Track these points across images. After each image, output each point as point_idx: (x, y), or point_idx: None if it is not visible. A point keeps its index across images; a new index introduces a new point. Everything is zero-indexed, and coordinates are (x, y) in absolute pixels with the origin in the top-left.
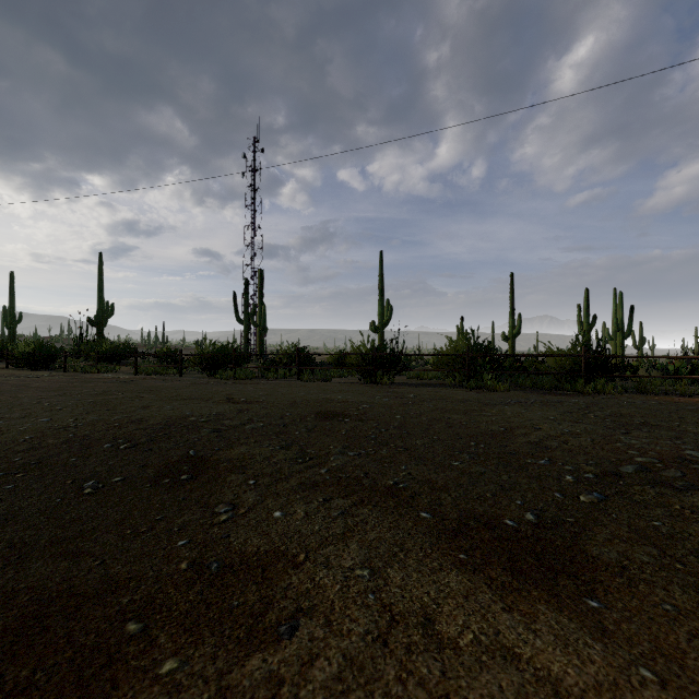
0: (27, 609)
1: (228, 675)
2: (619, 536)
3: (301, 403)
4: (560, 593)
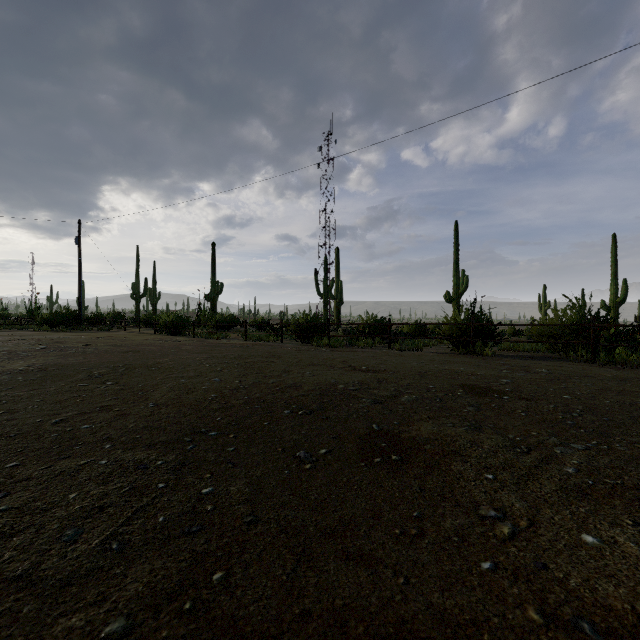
0: None
1: None
2: None
3: (429, 374)
4: None
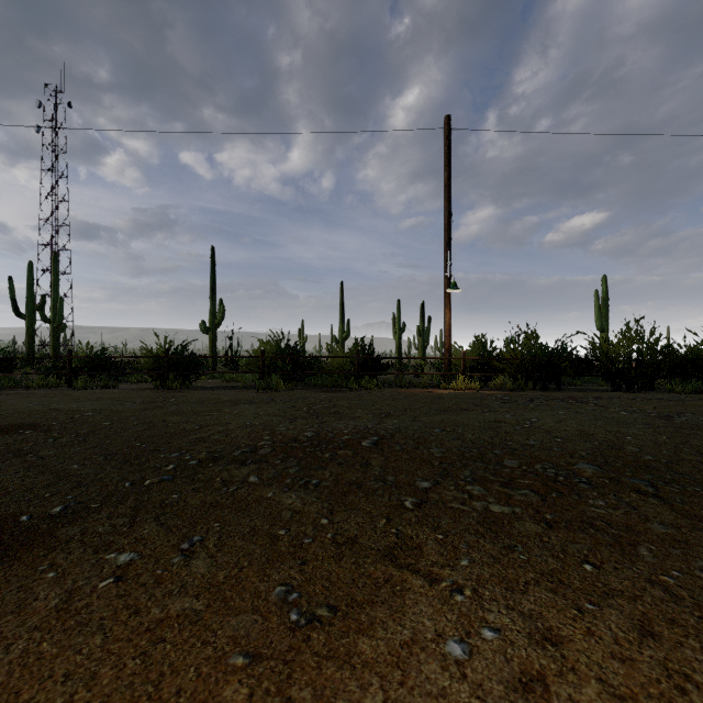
0: None
1: None
2: (115, 513)
3: (0, 416)
4: None
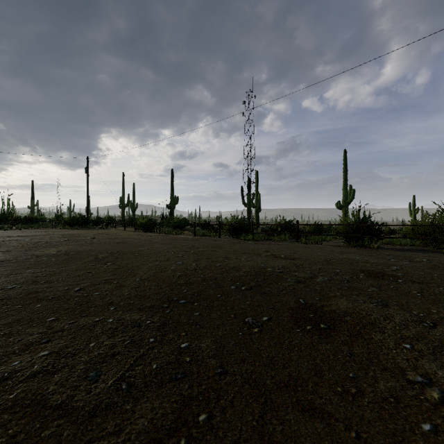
0: None
1: None
2: None
3: (333, 261)
4: None
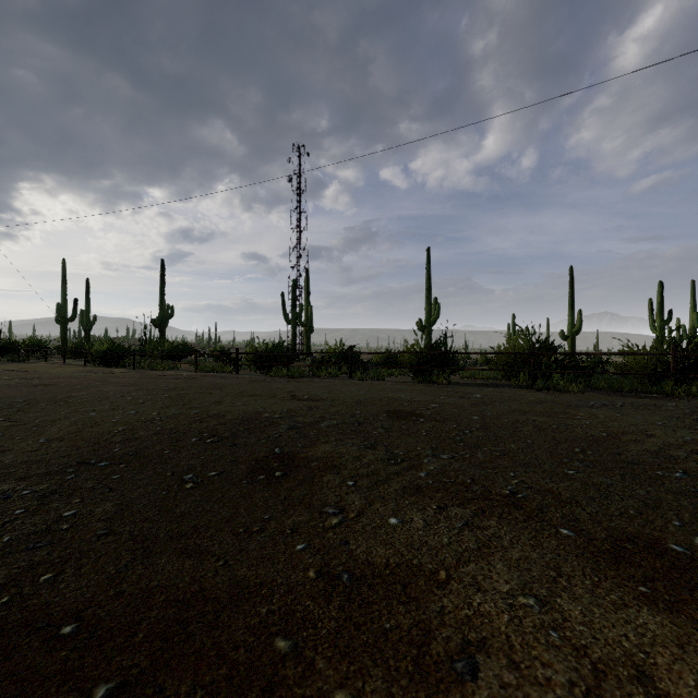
0: (167, 611)
1: None
2: None
3: (367, 401)
4: None
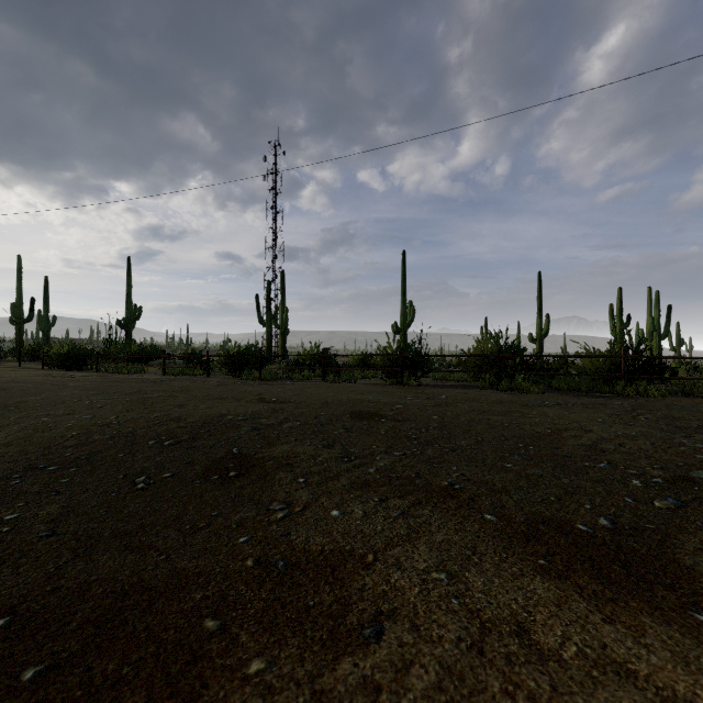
0: (103, 602)
1: (320, 679)
2: None
3: (333, 403)
4: (662, 605)
